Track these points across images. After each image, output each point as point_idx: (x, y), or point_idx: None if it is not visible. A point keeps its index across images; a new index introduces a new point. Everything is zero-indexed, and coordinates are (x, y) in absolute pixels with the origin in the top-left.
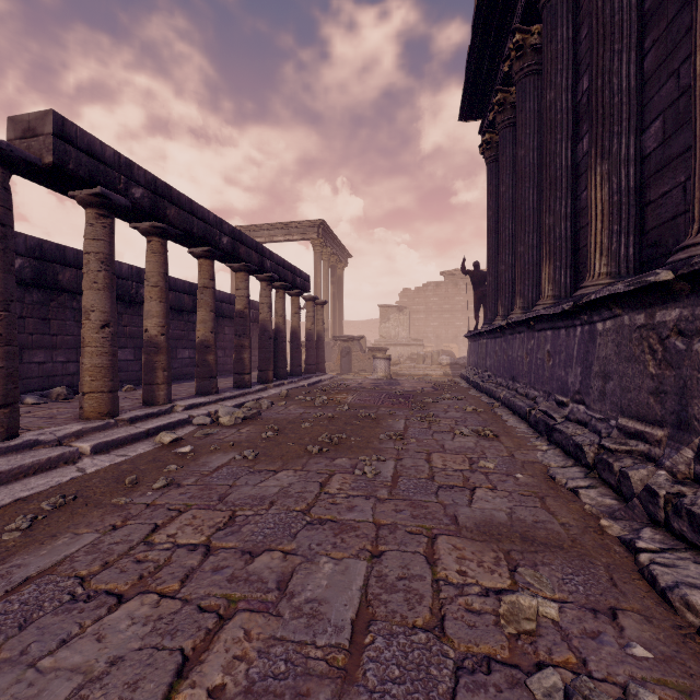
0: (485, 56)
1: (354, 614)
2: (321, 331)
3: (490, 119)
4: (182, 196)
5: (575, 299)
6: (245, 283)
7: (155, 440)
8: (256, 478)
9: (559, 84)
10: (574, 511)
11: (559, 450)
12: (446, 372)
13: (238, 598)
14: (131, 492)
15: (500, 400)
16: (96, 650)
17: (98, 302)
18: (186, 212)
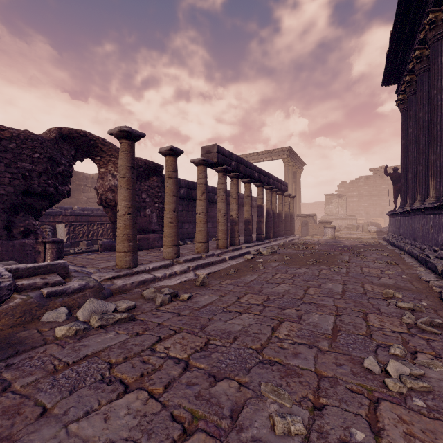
0: (398, 54)
1: (341, 290)
2: (292, 212)
3: (402, 89)
4: (244, 160)
5: (440, 201)
6: (262, 192)
7: (244, 257)
8: (293, 269)
9: (439, 87)
10: (424, 286)
11: (429, 270)
12: (373, 236)
13: (309, 286)
14: (254, 269)
15: (405, 251)
16: (283, 288)
17: (223, 206)
18: (245, 166)
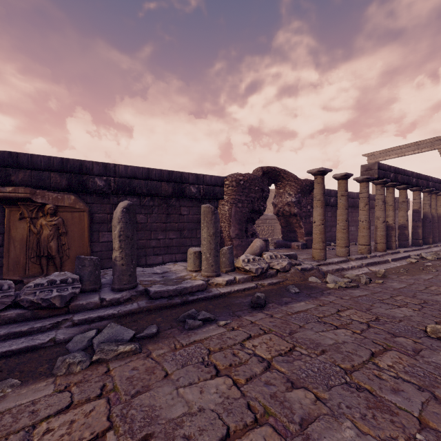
0: None
1: None
2: None
3: None
4: (401, 169)
5: None
6: (419, 196)
7: (406, 260)
8: None
9: None
10: None
11: None
12: None
13: None
14: (425, 271)
15: None
16: None
17: (382, 214)
18: (402, 175)
